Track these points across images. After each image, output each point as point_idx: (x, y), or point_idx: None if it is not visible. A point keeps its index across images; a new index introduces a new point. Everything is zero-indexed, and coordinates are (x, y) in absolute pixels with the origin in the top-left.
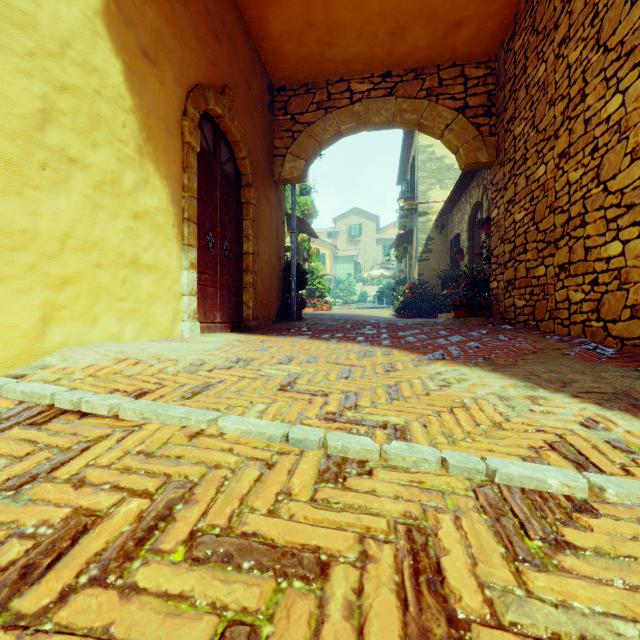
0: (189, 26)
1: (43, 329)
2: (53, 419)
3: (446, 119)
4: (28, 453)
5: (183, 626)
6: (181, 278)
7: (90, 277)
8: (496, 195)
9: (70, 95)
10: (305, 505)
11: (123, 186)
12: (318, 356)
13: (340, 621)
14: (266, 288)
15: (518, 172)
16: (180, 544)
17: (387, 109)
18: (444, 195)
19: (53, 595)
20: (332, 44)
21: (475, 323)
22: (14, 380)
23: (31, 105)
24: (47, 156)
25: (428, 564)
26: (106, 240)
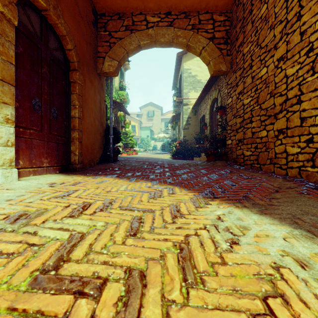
0: None
1: None
2: None
3: (203, 43)
4: None
5: None
6: None
7: None
8: (230, 90)
9: None
10: None
11: None
12: (115, 200)
13: None
14: (91, 142)
15: (246, 75)
16: None
17: (169, 34)
18: (196, 95)
19: None
20: None
21: (220, 164)
22: None
23: None
24: None
25: None
26: None
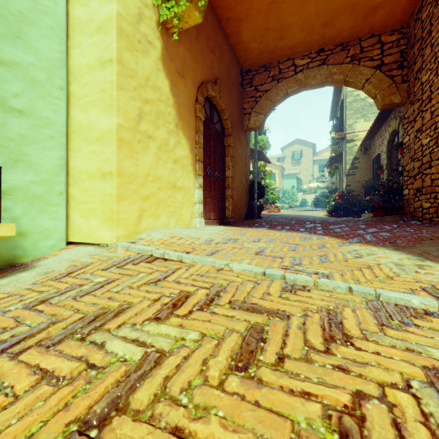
0: (198, 50)
1: (139, 221)
2: (154, 261)
3: (366, 75)
4: (152, 272)
5: (236, 323)
6: (195, 194)
7: (156, 195)
8: (407, 126)
9: (149, 104)
10: (277, 298)
11: (169, 146)
12: (275, 239)
13: (296, 329)
14: (239, 198)
15: (425, 109)
16: (226, 303)
17: (321, 74)
18: (367, 126)
19: (187, 312)
20: (282, 38)
21: (389, 220)
22: (132, 244)
23: (135, 113)
24: (140, 136)
25: (336, 321)
26: (162, 175)
